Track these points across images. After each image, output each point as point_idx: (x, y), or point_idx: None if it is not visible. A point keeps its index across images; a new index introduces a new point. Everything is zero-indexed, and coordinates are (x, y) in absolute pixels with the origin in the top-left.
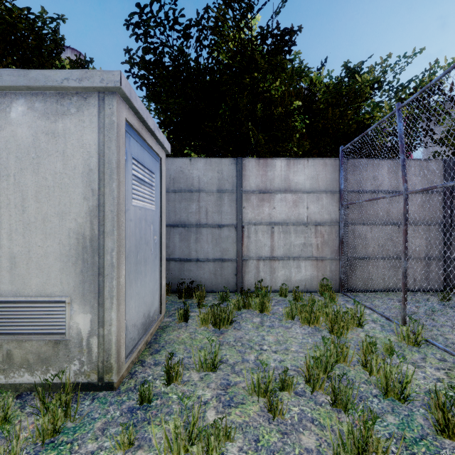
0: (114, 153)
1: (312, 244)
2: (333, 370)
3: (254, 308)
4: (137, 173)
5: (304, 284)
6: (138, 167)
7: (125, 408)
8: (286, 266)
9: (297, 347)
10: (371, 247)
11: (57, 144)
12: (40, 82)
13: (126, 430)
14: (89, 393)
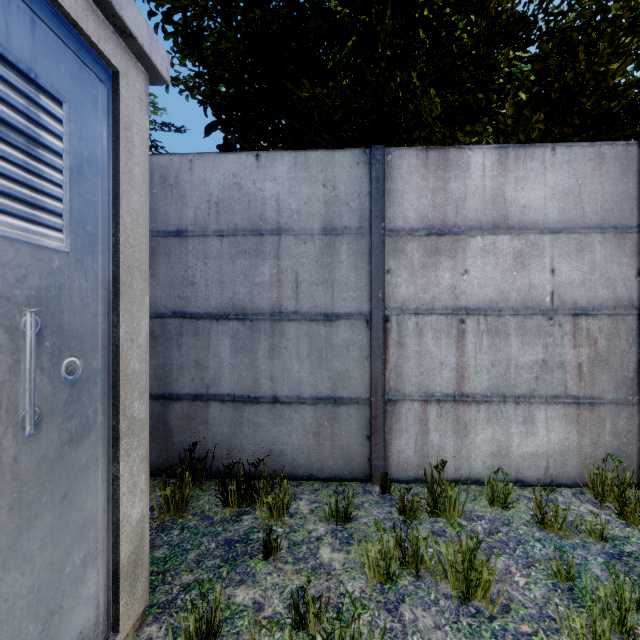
0: None
1: (565, 364)
2: None
3: (435, 575)
4: None
5: (544, 466)
6: None
7: None
8: (496, 418)
9: None
10: None
11: None
12: None
13: None
14: None
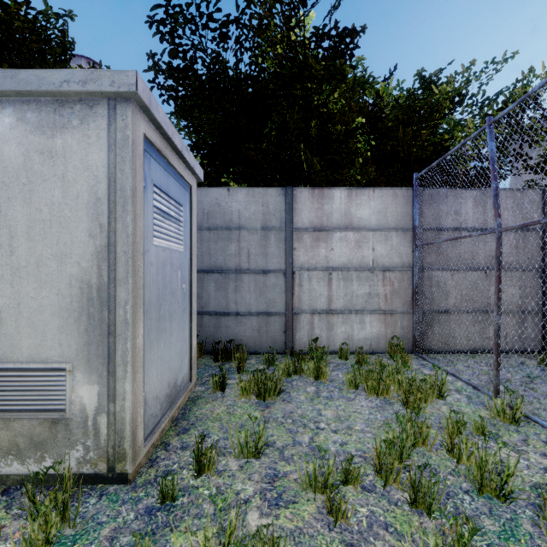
0: (129, 177)
1: (379, 295)
2: (409, 455)
3: (307, 374)
4: (160, 205)
5: (369, 344)
6: (161, 197)
7: (142, 508)
8: (346, 321)
9: (363, 425)
10: (452, 297)
11: (54, 166)
12: (33, 86)
13: (141, 540)
14: (96, 487)
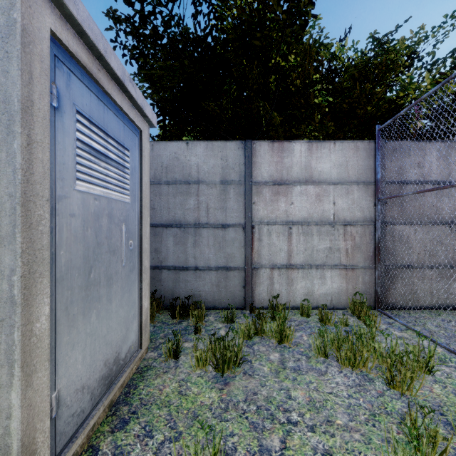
0: (16, 82)
1: (340, 249)
2: None
3: (269, 336)
4: (89, 140)
5: (330, 299)
6: (91, 130)
7: None
8: (307, 276)
9: (345, 417)
10: (415, 252)
11: None
12: None
13: None
14: None
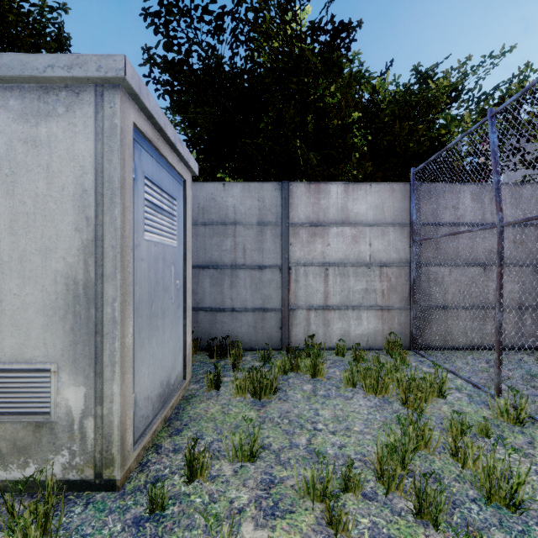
0: (117, 168)
1: (376, 290)
2: (411, 459)
3: (304, 372)
4: (152, 198)
5: (366, 340)
6: (153, 190)
7: (129, 518)
8: (343, 317)
9: (362, 426)
10: (450, 293)
11: (39, 156)
12: (15, 71)
13: None
14: (82, 494)
